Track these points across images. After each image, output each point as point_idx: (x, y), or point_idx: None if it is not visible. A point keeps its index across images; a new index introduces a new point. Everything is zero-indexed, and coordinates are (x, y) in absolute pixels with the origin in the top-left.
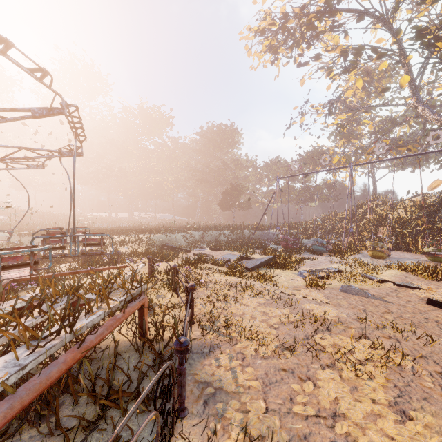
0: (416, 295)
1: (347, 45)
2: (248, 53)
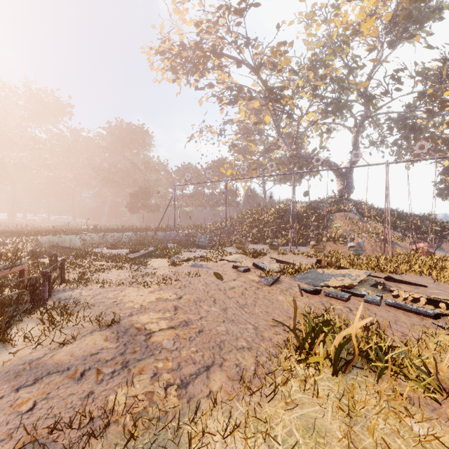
0: (232, 265)
1: (232, 83)
2: (151, 67)
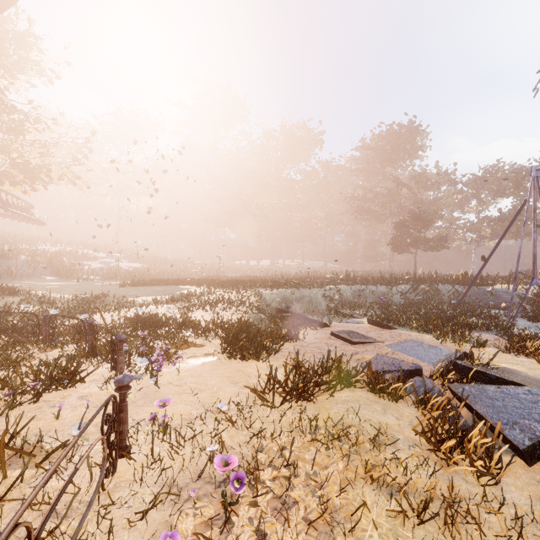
0: None
1: None
2: None
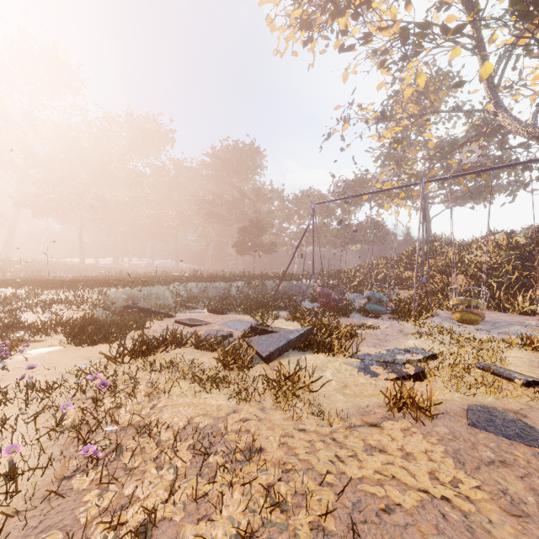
0: None
1: (408, 22)
2: (272, 26)
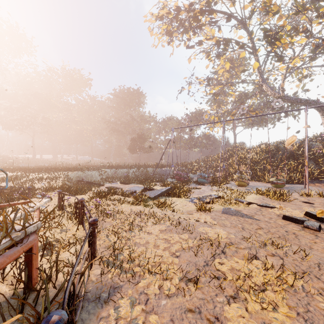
0: (274, 213)
1: (220, 37)
2: (151, 33)
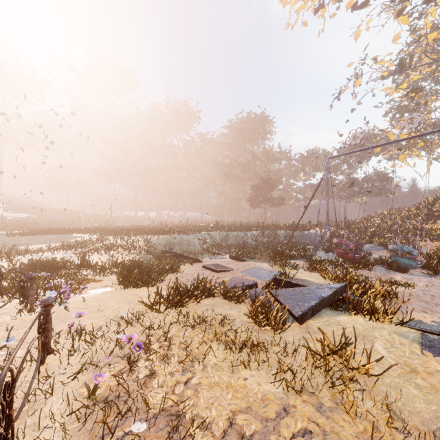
0: None
1: None
2: (284, 2)
